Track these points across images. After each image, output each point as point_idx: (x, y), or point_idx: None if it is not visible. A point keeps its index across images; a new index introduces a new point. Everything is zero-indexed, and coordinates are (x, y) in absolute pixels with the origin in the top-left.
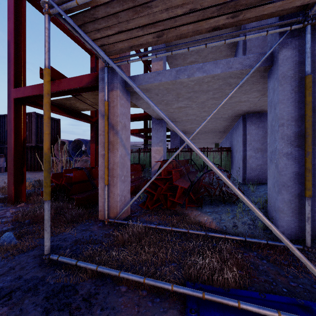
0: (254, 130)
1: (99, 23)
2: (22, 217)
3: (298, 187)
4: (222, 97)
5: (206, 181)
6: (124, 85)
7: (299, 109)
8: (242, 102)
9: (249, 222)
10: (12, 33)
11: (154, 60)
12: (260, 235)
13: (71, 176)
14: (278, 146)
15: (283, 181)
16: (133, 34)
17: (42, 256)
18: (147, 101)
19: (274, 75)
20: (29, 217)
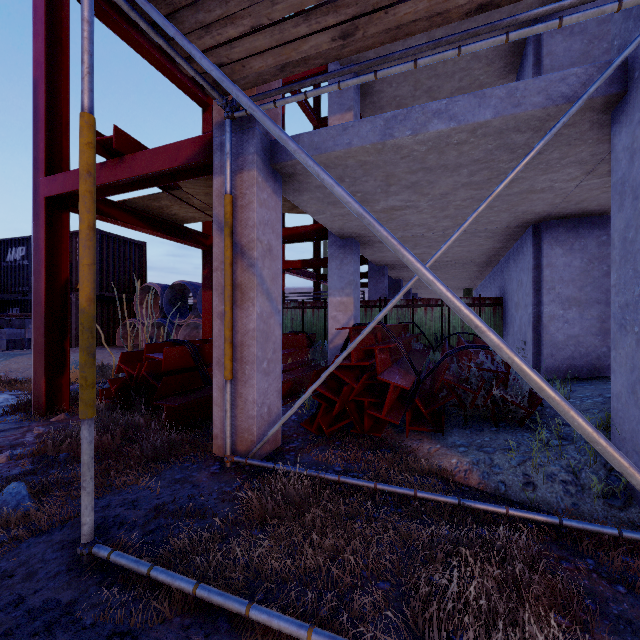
0: (561, 258)
1: (208, 10)
2: (55, 447)
3: None
4: (490, 180)
5: (452, 373)
6: (267, 159)
7: None
8: (537, 194)
9: (565, 476)
10: (42, 63)
11: (335, 112)
12: (596, 510)
13: (160, 358)
14: None
15: None
16: (285, 33)
17: (79, 546)
18: (316, 173)
19: (632, 114)
20: (67, 447)
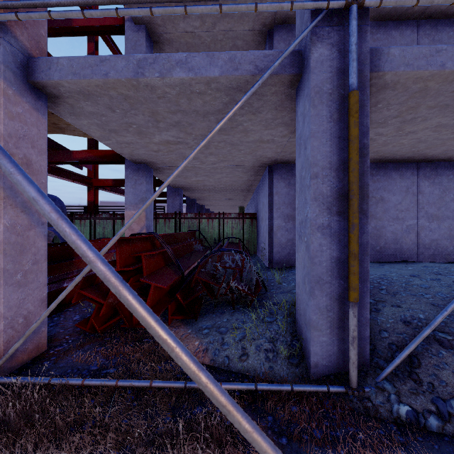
0: (284, 188)
1: None
2: None
3: (339, 283)
4: (233, 129)
5: (209, 270)
6: (23, 75)
7: (340, 150)
8: (265, 143)
9: (267, 345)
10: None
11: None
12: (283, 369)
13: None
14: (310, 213)
15: (317, 274)
16: None
17: None
18: None
19: (304, 90)
20: None
